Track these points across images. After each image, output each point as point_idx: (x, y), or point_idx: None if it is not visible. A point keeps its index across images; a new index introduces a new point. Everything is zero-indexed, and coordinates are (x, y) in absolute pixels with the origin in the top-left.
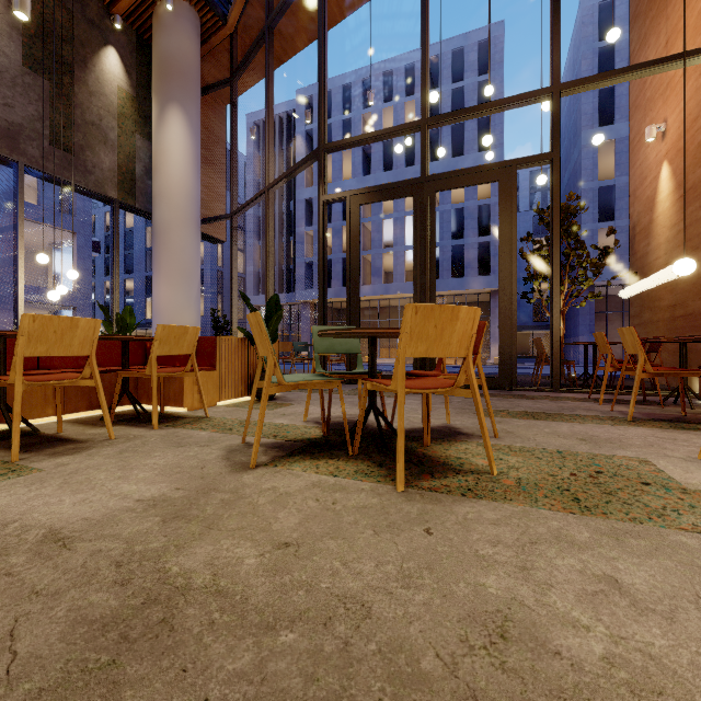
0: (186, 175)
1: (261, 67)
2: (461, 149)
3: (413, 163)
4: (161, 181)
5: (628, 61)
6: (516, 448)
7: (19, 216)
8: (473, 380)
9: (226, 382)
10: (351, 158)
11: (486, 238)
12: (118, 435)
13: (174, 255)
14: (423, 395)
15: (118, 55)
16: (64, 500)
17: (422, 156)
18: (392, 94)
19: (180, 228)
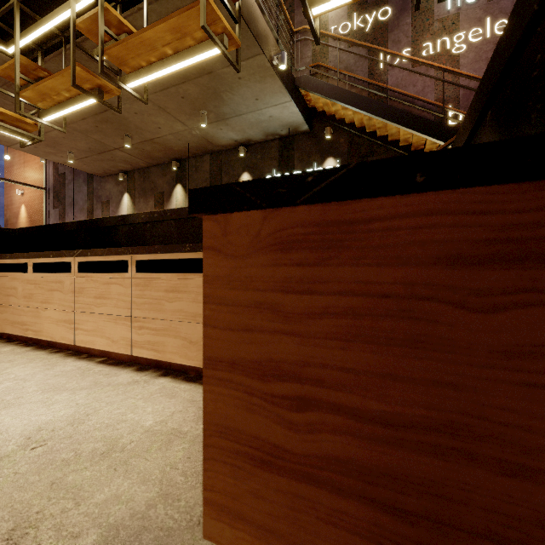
0: None
1: None
2: None
3: None
4: None
5: None
6: None
7: None
8: None
9: None
10: None
11: None
12: None
13: None
14: None
15: None
16: None
17: None
18: None
19: None
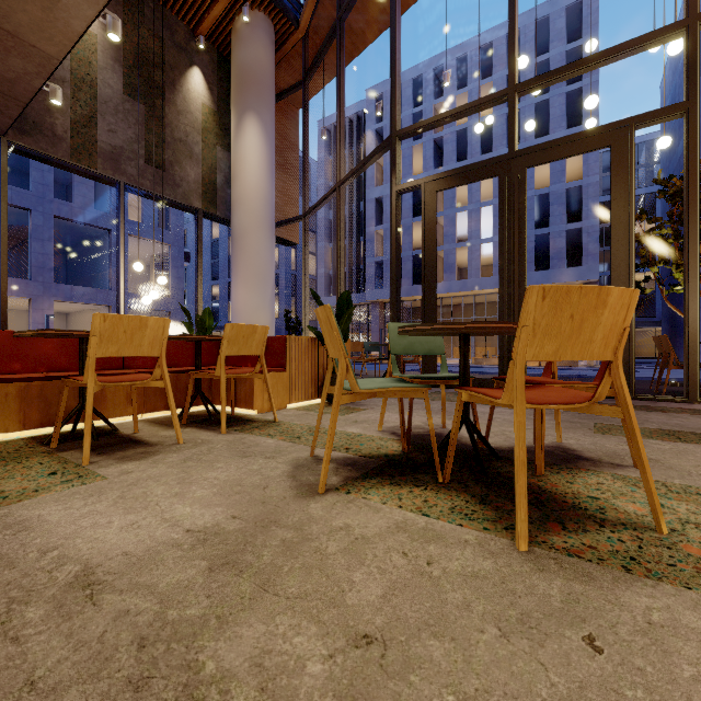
0: (261, 181)
1: (331, 66)
2: (546, 128)
3: (489, 150)
4: (239, 188)
5: None
6: (676, 487)
7: (120, 230)
8: (625, 393)
9: (296, 384)
10: (421, 152)
11: (577, 224)
12: (187, 439)
13: (250, 259)
14: (536, 410)
15: (202, 74)
16: (113, 521)
17: (509, 128)
18: (466, 80)
19: (255, 232)
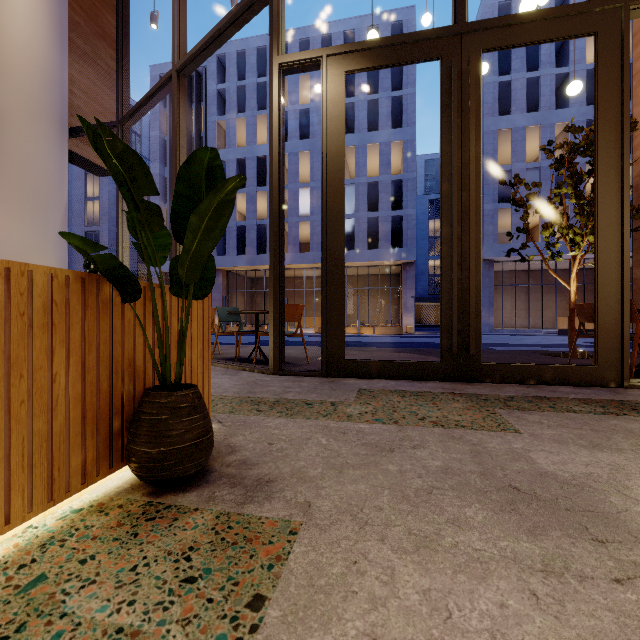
0: (38, 41)
1: None
2: (373, 127)
3: None
4: None
5: (522, 59)
6: None
7: None
8: None
9: None
10: (265, 123)
11: (399, 212)
12: None
13: (14, 165)
14: None
15: None
16: None
17: None
18: None
19: (25, 122)
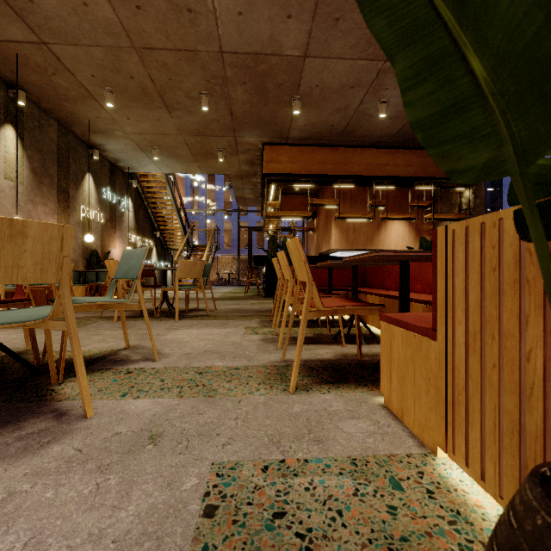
0: None
1: None
2: None
3: None
4: None
5: None
6: None
7: None
8: None
9: (471, 403)
10: None
11: None
12: (288, 350)
13: None
14: None
15: None
16: (199, 332)
17: None
18: None
19: None
